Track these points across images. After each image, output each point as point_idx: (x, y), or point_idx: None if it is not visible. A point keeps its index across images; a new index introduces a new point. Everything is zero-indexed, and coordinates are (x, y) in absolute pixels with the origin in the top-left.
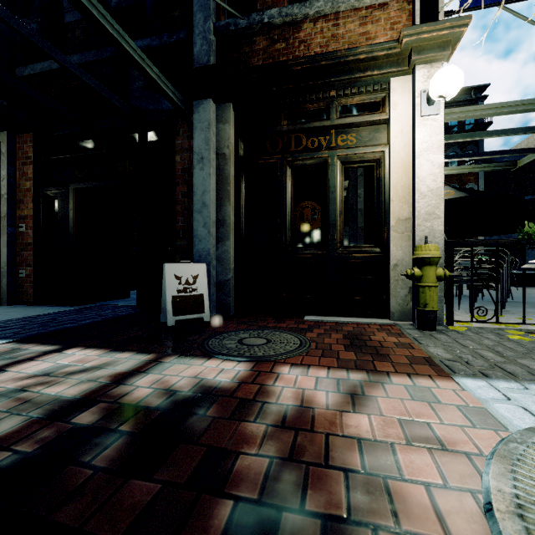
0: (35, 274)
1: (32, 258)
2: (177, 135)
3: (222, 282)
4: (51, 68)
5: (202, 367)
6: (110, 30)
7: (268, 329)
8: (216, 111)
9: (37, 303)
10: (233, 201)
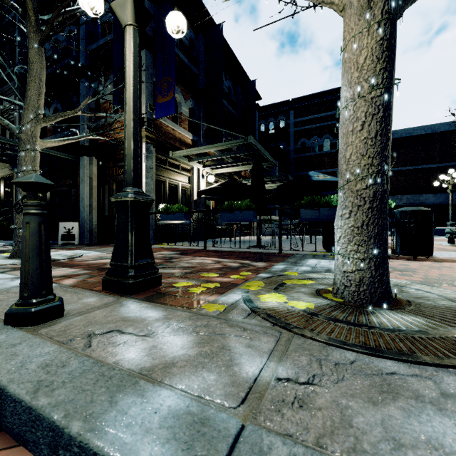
0: None
1: None
2: (78, 170)
3: (91, 230)
4: None
5: None
6: None
7: (83, 245)
8: (89, 160)
9: None
10: (96, 196)
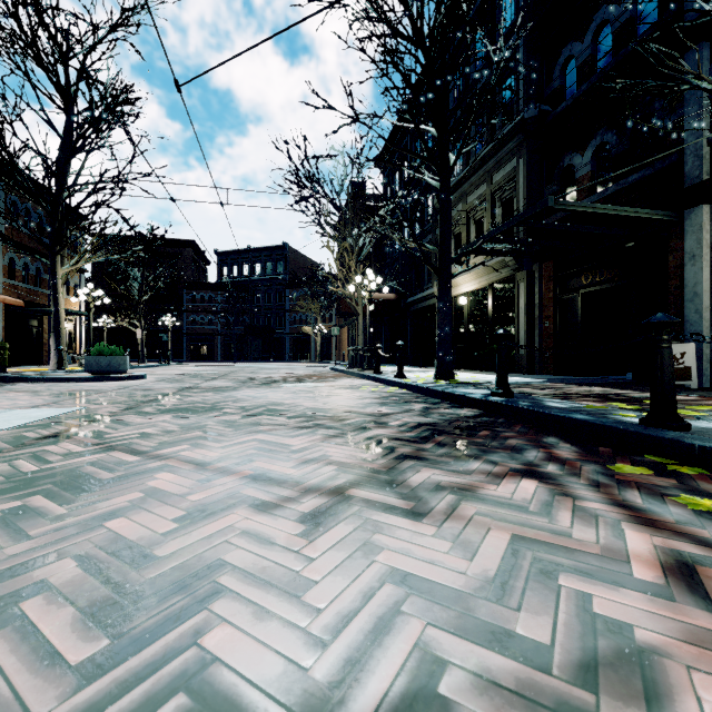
0: (554, 355)
1: (553, 344)
2: (669, 239)
3: None
4: (566, 214)
5: None
6: (614, 213)
7: None
8: (709, 211)
9: (555, 374)
10: None
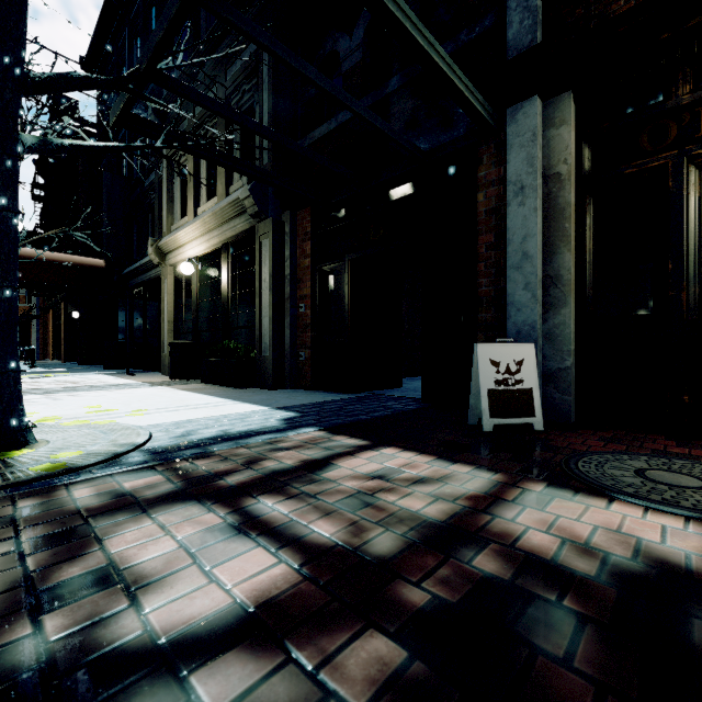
0: (313, 357)
1: (310, 340)
2: (479, 166)
3: (554, 371)
4: (328, 130)
5: (607, 512)
6: (421, 42)
7: (680, 459)
8: (542, 112)
9: (314, 389)
10: (573, 244)
